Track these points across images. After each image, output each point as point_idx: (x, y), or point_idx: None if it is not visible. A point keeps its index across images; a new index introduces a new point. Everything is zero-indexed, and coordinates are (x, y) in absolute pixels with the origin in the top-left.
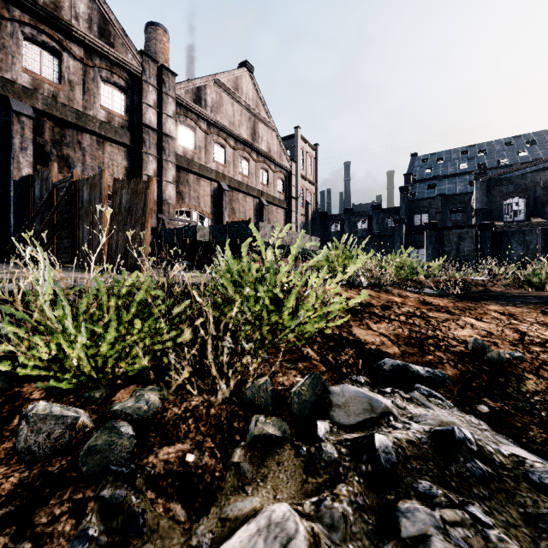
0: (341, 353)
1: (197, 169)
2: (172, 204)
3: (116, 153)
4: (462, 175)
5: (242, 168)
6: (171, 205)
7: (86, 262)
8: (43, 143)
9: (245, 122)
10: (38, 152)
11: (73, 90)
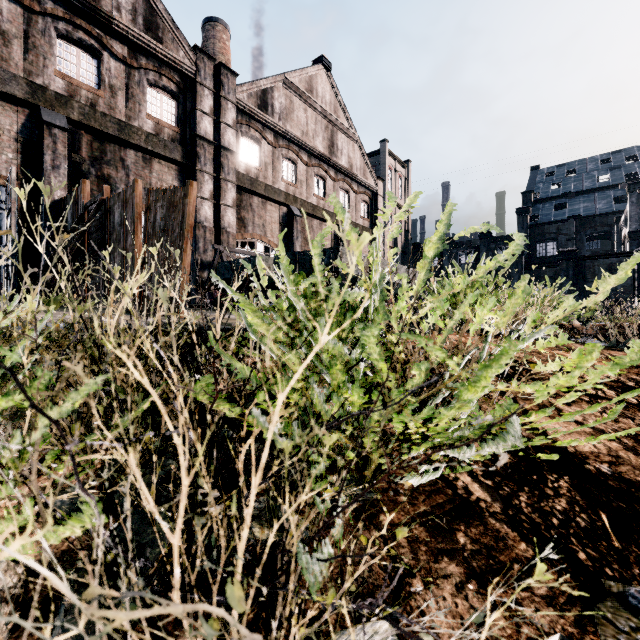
0: (542, 488)
1: (262, 191)
2: (232, 233)
3: (166, 172)
4: (604, 189)
5: (317, 188)
6: (231, 234)
7: (117, 301)
8: (79, 161)
9: (321, 131)
10: (74, 172)
11: (114, 96)
